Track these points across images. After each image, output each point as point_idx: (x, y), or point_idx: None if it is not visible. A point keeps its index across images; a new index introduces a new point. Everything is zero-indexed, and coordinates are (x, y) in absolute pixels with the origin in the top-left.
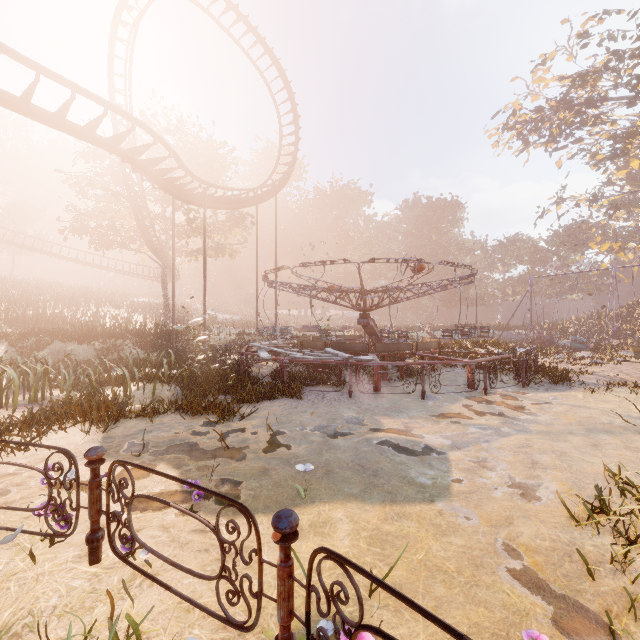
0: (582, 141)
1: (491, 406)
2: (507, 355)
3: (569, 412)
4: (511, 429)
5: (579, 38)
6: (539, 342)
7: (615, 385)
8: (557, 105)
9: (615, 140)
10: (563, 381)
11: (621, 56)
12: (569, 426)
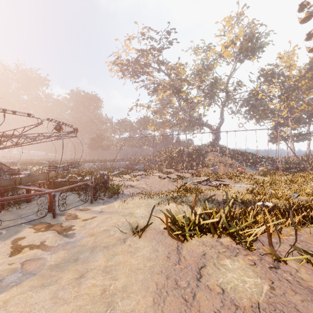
0: (144, 81)
1: (43, 233)
2: (90, 181)
3: (97, 226)
4: (20, 273)
5: (141, 34)
6: (127, 168)
7: (138, 194)
8: (135, 61)
9: (154, 84)
10: (115, 194)
11: (154, 49)
12: (85, 246)
